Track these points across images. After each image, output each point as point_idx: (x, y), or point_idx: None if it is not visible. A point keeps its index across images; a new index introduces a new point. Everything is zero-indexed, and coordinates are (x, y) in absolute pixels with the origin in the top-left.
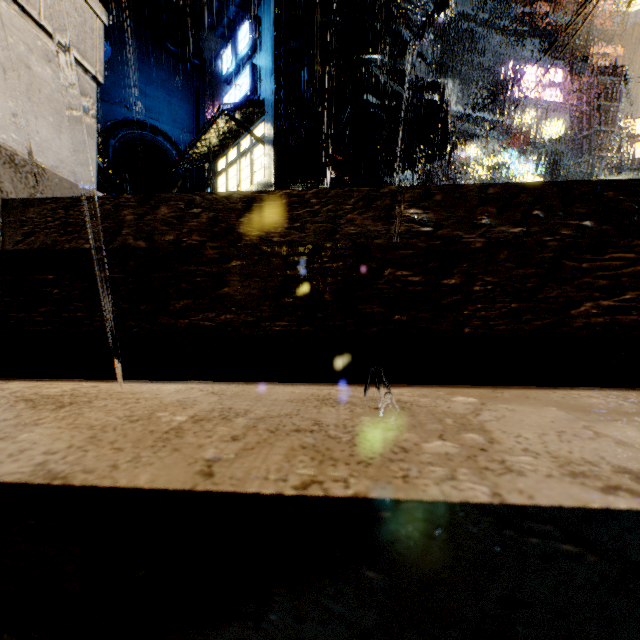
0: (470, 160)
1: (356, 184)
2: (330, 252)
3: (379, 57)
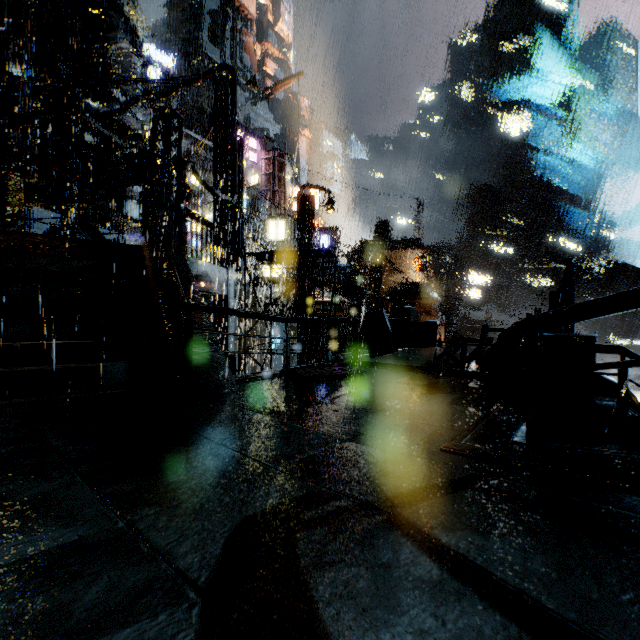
0: (192, 186)
1: (65, 200)
2: (18, 243)
3: (95, 105)
